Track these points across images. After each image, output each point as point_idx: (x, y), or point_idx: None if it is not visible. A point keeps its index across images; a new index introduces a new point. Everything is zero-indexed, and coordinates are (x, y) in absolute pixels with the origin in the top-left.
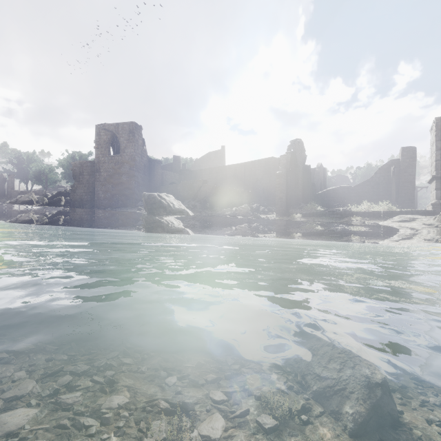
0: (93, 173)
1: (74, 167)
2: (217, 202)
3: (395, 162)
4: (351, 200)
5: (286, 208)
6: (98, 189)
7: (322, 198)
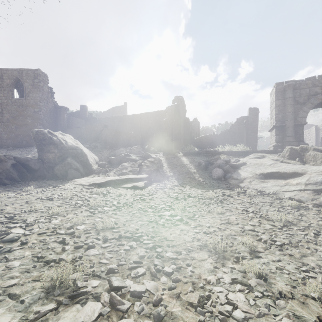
0: None
1: None
2: (115, 144)
3: (245, 118)
4: (217, 144)
5: (171, 148)
6: (0, 129)
7: (197, 143)
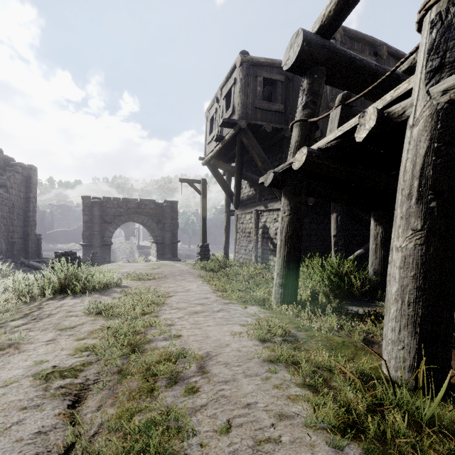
0: None
1: None
2: None
3: None
4: (68, 239)
5: None
6: None
7: (52, 236)
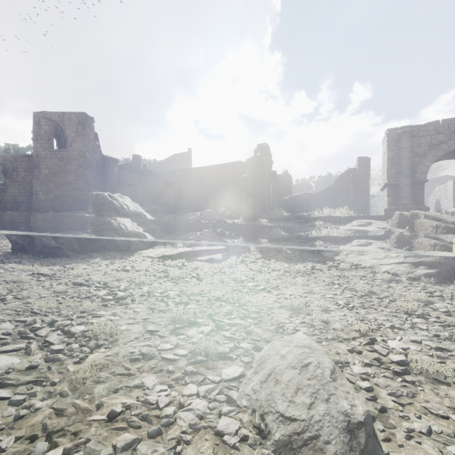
0: (31, 169)
1: (5, 161)
2: (181, 206)
3: (352, 171)
4: (314, 206)
5: (253, 213)
6: (37, 189)
7: (288, 204)
